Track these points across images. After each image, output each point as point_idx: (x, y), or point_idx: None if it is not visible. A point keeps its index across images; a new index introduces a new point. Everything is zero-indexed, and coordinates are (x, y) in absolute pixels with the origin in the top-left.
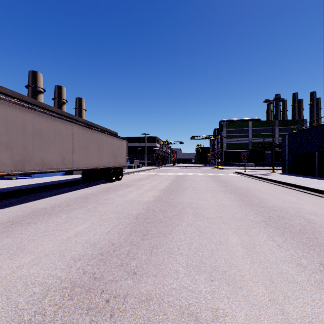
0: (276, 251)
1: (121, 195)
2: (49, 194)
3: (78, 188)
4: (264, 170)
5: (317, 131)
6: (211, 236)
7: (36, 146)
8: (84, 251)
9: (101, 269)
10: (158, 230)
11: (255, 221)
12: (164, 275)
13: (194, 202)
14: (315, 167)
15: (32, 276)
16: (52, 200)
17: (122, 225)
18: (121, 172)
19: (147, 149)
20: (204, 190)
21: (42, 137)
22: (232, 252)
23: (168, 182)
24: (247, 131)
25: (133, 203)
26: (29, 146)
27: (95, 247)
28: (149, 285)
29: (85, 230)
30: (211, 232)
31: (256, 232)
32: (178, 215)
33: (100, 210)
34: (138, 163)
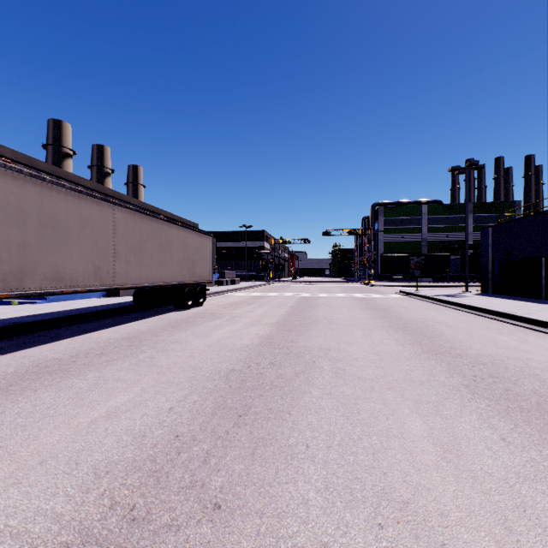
0: (501, 452)
1: (201, 333)
2: (72, 331)
3: (125, 320)
4: (448, 288)
5: (545, 220)
6: (370, 417)
7: (45, 246)
8: (120, 452)
9: (149, 495)
10: (266, 404)
11: (450, 387)
12: (278, 512)
13: (333, 347)
14: (541, 284)
15: (1, 514)
16: (76, 343)
17: (199, 393)
18: (202, 293)
19: (249, 252)
20: (349, 323)
21: (57, 230)
22: (414, 456)
23: (285, 309)
24: (420, 221)
25: (221, 350)
26: (31, 245)
27: (142, 443)
28: (246, 539)
29: (127, 404)
30: (368, 408)
31: (456, 409)
32: (305, 374)
33: (160, 364)
34: (233, 277)
